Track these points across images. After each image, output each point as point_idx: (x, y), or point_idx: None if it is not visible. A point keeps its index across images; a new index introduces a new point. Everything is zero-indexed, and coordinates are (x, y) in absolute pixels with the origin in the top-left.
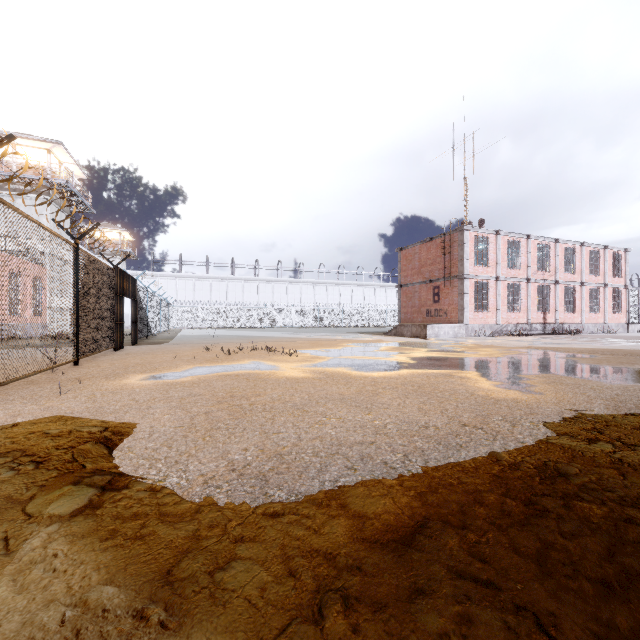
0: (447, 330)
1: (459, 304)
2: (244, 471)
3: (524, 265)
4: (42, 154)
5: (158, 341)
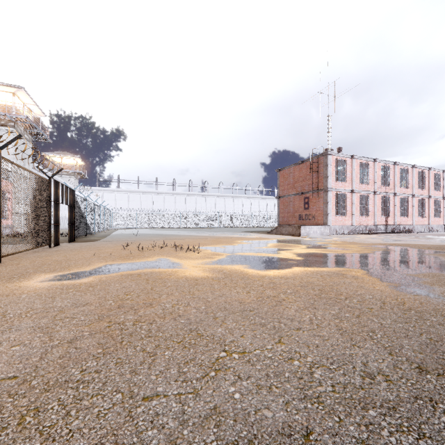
0: (315, 230)
1: (324, 210)
2: None
3: (372, 181)
4: (9, 97)
5: (93, 239)
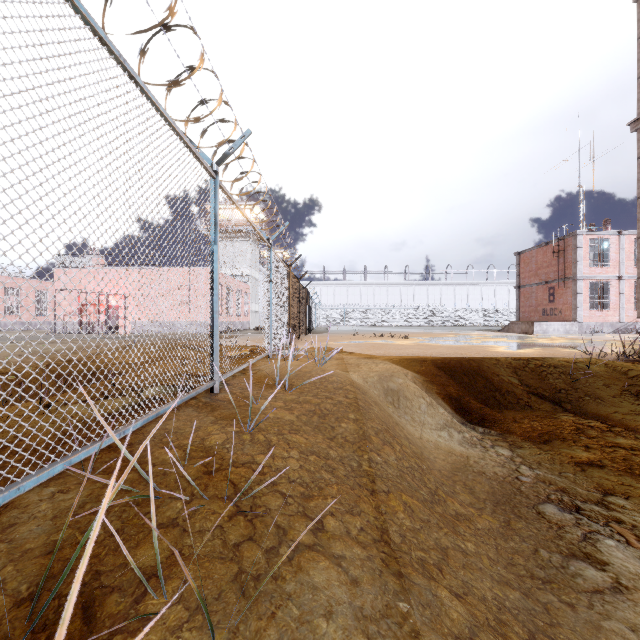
0: (557, 327)
1: (572, 303)
2: (380, 353)
3: None
4: (246, 211)
5: (321, 332)
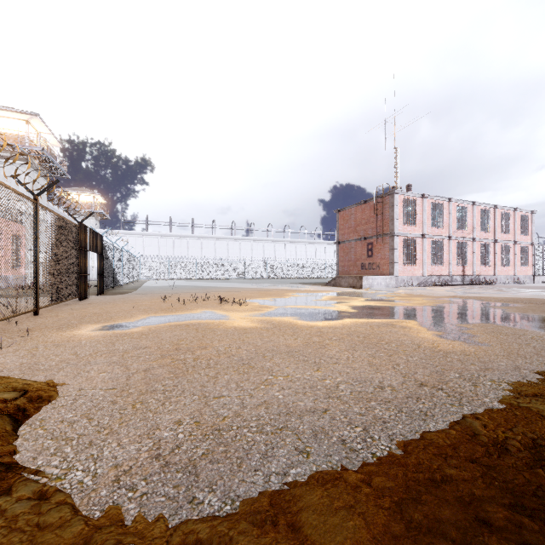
0: (380, 281)
1: (390, 258)
2: (170, 458)
3: (446, 224)
4: (21, 125)
5: (123, 291)
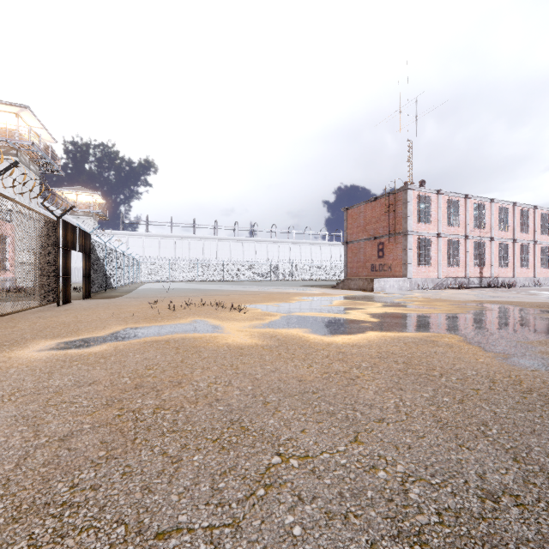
0: (392, 284)
1: (403, 259)
2: None
3: (462, 223)
4: (11, 118)
5: (114, 294)
